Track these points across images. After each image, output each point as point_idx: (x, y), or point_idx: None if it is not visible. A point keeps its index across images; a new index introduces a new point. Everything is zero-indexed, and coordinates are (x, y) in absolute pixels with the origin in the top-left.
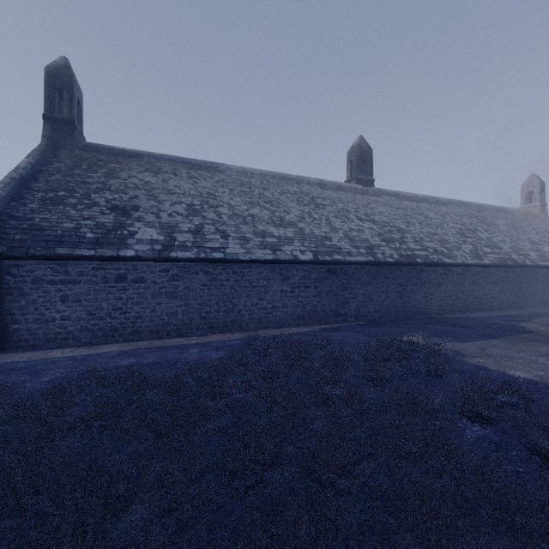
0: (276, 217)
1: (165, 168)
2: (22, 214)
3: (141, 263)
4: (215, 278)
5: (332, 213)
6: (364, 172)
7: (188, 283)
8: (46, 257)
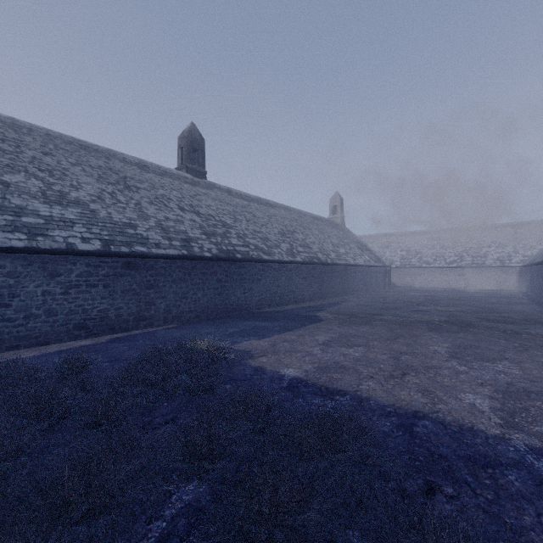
0: (54, 191)
1: None
2: None
3: None
4: None
5: (147, 198)
6: (196, 163)
7: None
8: None
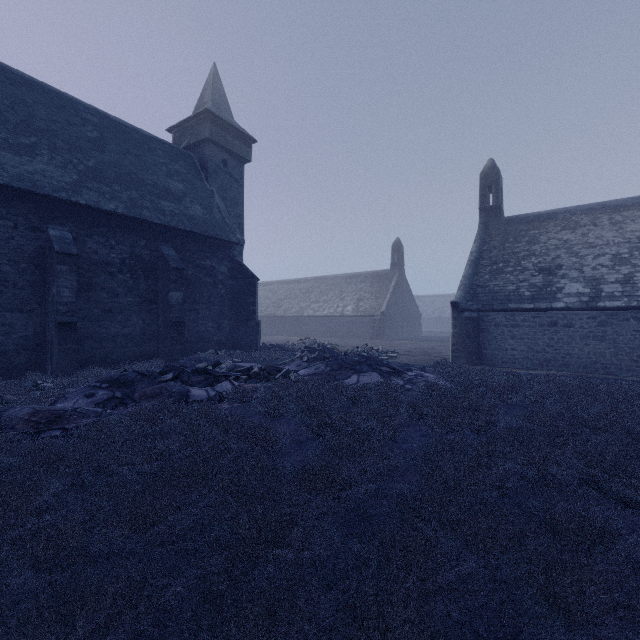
0: None
1: (582, 221)
2: (482, 284)
3: (570, 312)
4: None
5: None
6: None
7: (616, 329)
8: (503, 310)
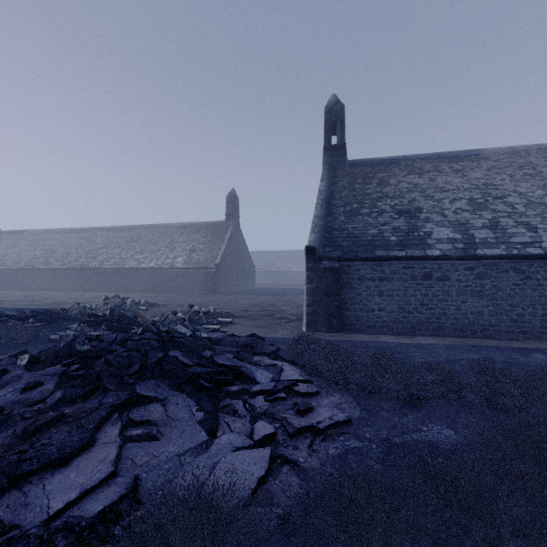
0: None
1: (425, 167)
2: (338, 226)
3: (445, 262)
4: (529, 277)
5: None
6: None
7: (495, 282)
8: (369, 259)
